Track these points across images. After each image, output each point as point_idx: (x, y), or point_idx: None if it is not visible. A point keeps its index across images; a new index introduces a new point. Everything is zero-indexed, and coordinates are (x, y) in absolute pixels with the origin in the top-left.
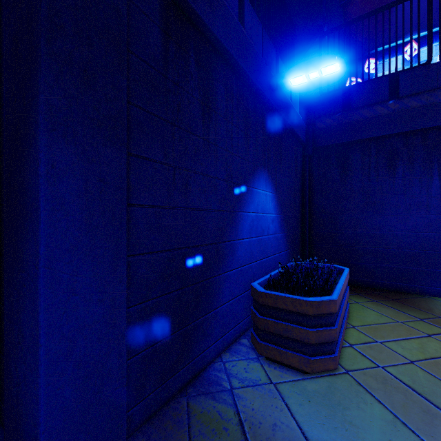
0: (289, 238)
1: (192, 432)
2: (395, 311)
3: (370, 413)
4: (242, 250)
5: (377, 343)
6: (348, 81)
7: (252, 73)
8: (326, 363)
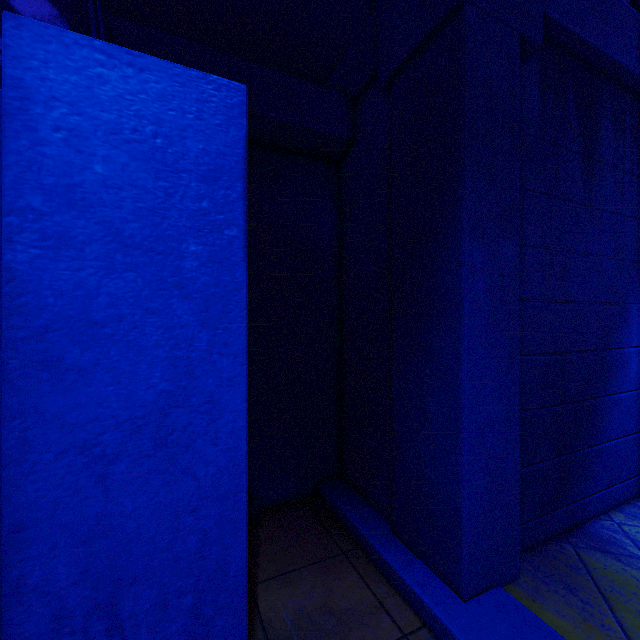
0: None
1: (599, 584)
2: None
3: None
4: (638, 364)
5: None
6: None
7: None
8: None
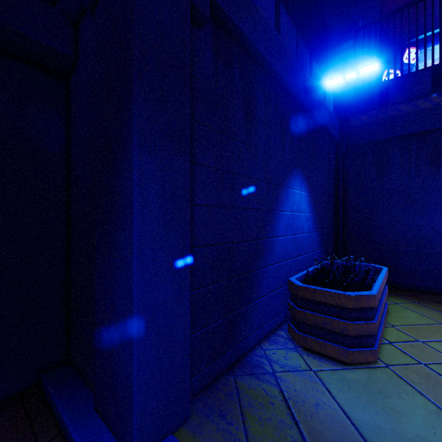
0: (322, 237)
1: (242, 403)
2: (439, 313)
3: (412, 402)
4: (278, 247)
5: (419, 342)
6: (384, 74)
7: (289, 78)
8: (365, 355)
